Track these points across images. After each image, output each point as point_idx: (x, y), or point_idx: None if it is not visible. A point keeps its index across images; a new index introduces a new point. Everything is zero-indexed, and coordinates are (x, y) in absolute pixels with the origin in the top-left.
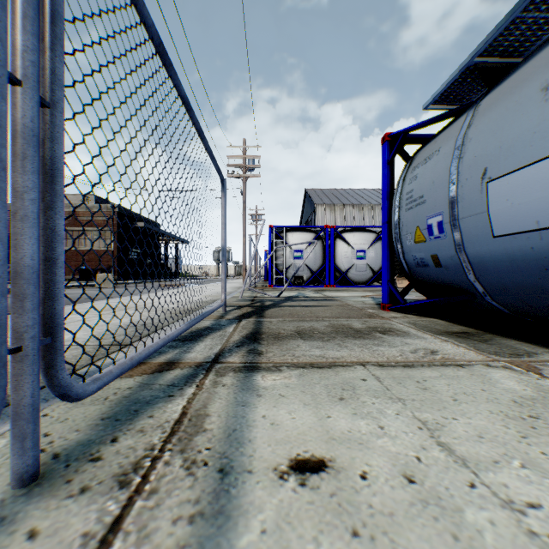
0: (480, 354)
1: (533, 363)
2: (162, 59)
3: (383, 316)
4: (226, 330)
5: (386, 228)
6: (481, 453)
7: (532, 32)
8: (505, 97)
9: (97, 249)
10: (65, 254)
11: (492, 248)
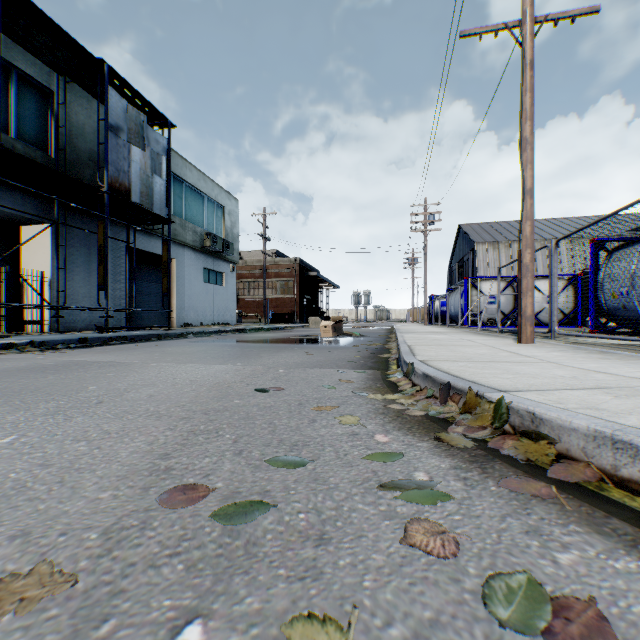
0: None
1: None
2: None
3: None
4: None
5: (592, 289)
6: None
7: None
8: None
9: (282, 296)
10: (257, 301)
11: None
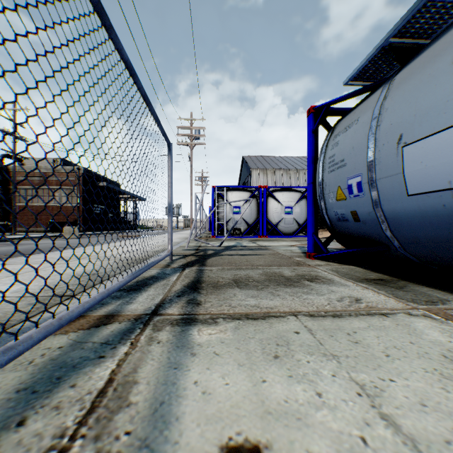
0: (400, 302)
1: (448, 310)
2: (102, 20)
3: (309, 263)
4: (170, 279)
5: (311, 188)
6: (429, 429)
7: (440, 15)
8: (418, 71)
9: (65, 205)
10: (37, 209)
11: (407, 205)
